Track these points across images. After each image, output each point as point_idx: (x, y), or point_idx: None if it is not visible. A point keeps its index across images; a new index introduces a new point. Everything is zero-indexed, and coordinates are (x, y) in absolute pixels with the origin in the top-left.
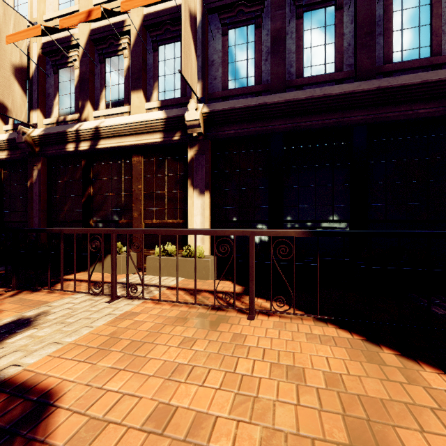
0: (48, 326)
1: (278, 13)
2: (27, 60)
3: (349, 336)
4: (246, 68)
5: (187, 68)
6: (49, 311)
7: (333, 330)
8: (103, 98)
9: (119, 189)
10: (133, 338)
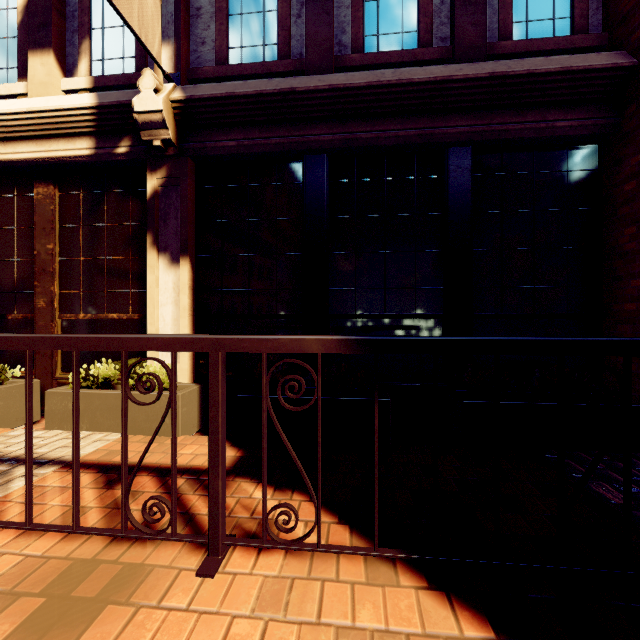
0: None
1: None
2: None
3: (450, 618)
4: (261, 28)
5: None
6: None
7: (410, 596)
8: None
9: (7, 251)
10: None
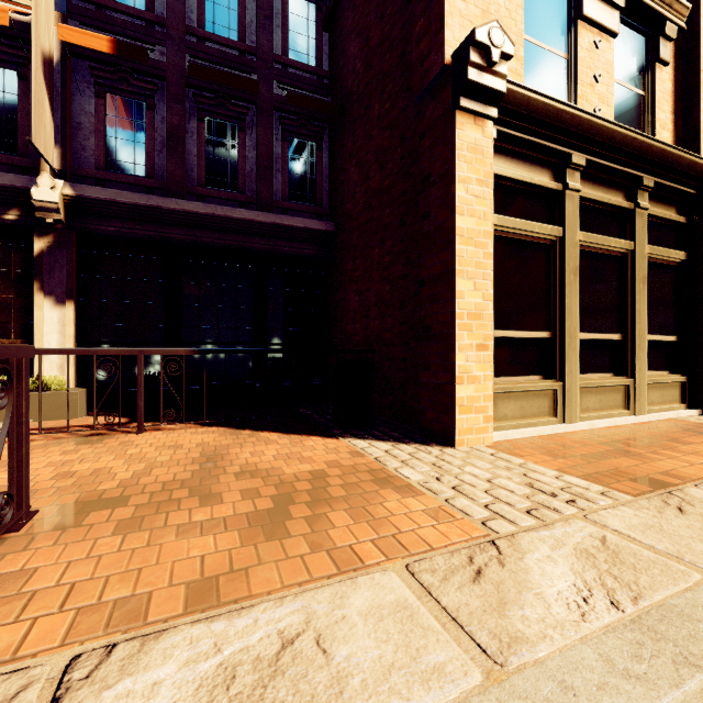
0: None
1: (176, 106)
2: None
3: (227, 429)
4: (133, 152)
5: (40, 133)
6: None
7: (216, 429)
8: None
9: None
10: None
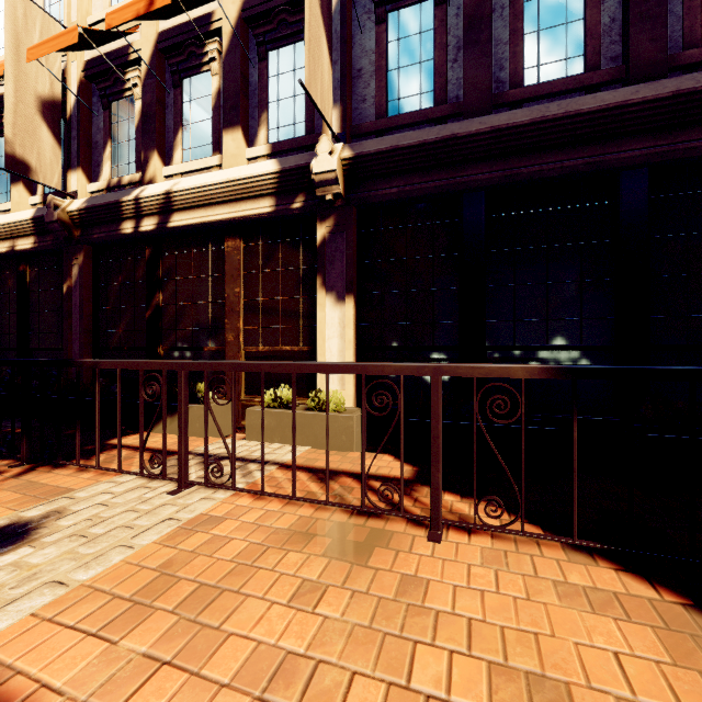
0: (54, 542)
1: None
2: (64, 91)
3: (649, 591)
4: (418, 78)
5: (315, 79)
6: (66, 508)
7: (610, 575)
8: (179, 145)
9: (204, 295)
10: (203, 576)
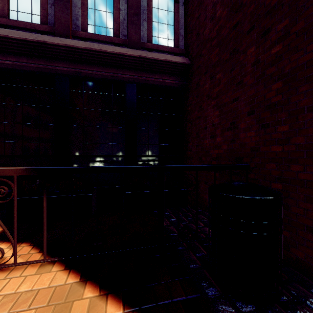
0: None
1: None
2: None
3: (66, 279)
4: (30, 4)
5: None
6: None
7: (54, 275)
8: None
9: None
10: None
